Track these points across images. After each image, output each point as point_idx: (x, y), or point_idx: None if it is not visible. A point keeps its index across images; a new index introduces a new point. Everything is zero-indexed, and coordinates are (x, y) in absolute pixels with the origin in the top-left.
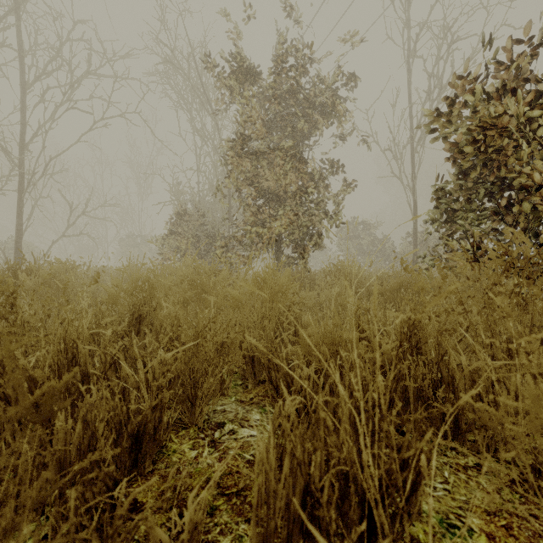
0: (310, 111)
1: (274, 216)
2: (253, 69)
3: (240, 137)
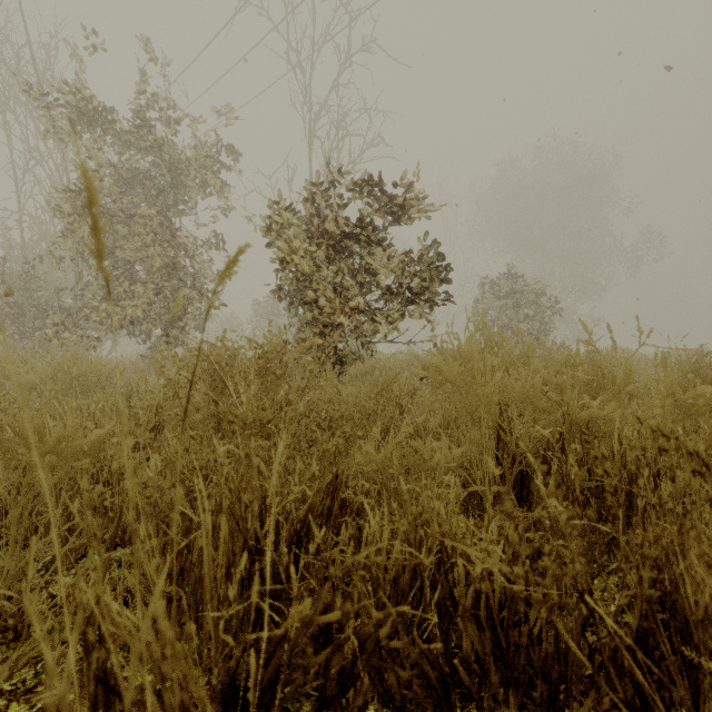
0: (181, 176)
1: (132, 293)
2: (101, 113)
3: (81, 193)
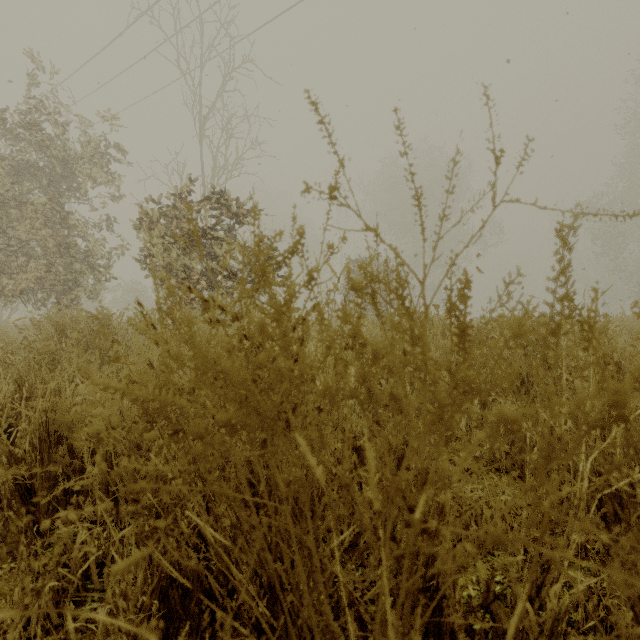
0: (74, 170)
1: (25, 268)
2: None
3: None
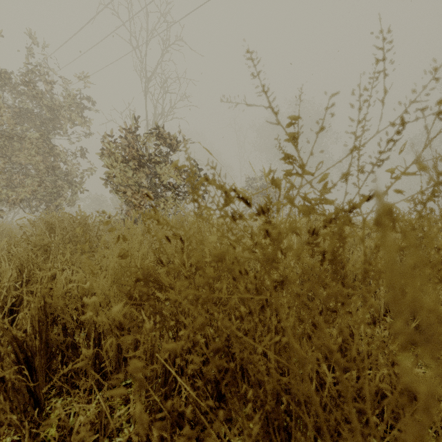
0: (58, 115)
1: (24, 183)
2: (3, 76)
3: None
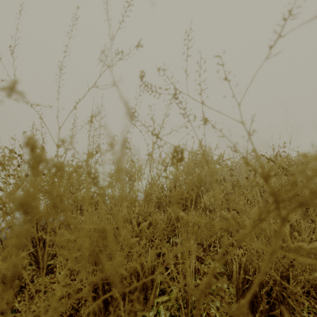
0: None
1: None
2: None
3: None
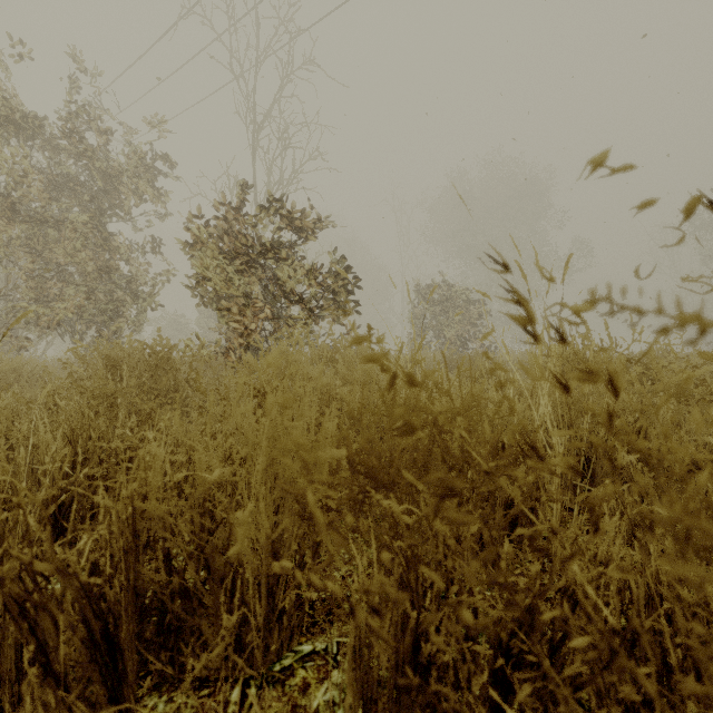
0: (116, 184)
1: (63, 295)
2: (31, 121)
3: (9, 199)
